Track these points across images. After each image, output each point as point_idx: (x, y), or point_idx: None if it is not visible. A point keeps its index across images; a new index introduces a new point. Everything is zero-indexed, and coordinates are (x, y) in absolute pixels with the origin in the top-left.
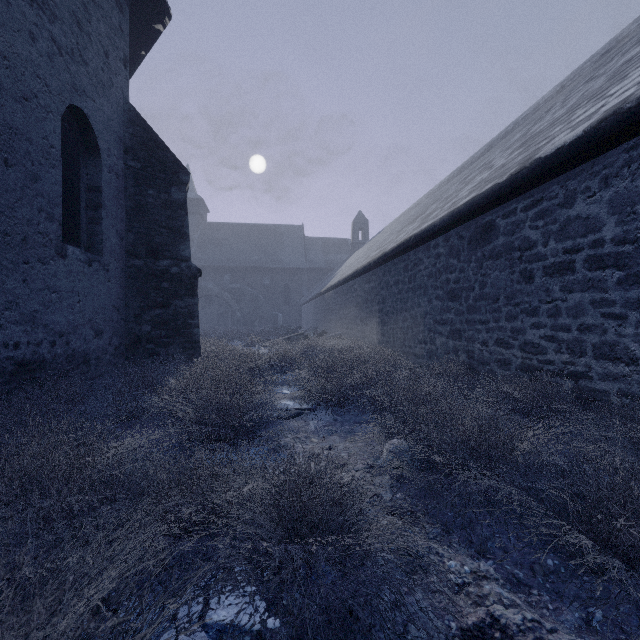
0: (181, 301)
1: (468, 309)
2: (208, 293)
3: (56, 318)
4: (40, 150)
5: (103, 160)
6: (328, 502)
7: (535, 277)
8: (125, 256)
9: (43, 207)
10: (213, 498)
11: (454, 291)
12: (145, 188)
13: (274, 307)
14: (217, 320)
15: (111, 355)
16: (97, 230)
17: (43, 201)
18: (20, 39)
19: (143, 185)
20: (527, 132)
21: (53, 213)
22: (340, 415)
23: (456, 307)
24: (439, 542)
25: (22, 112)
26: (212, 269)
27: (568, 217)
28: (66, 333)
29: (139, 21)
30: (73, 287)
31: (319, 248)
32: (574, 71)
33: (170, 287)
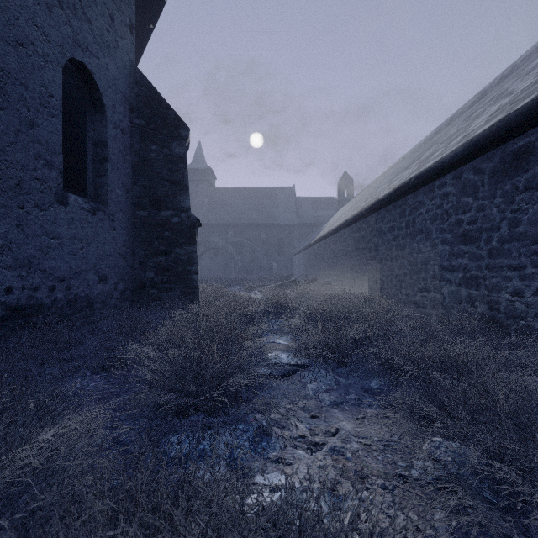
0: (181, 249)
1: (490, 253)
2: (215, 246)
3: (56, 263)
4: (37, 97)
5: (108, 116)
6: None
7: None
8: (131, 207)
9: (41, 154)
10: None
11: (468, 233)
12: (149, 144)
13: (269, 257)
14: (222, 269)
15: (117, 299)
16: (103, 182)
17: (41, 148)
18: None
19: (147, 141)
20: None
21: (52, 161)
22: (342, 376)
23: (471, 251)
24: None
25: (16, 56)
26: (218, 226)
27: None
28: (67, 278)
29: None
30: (75, 234)
31: (308, 206)
32: None
33: (171, 236)
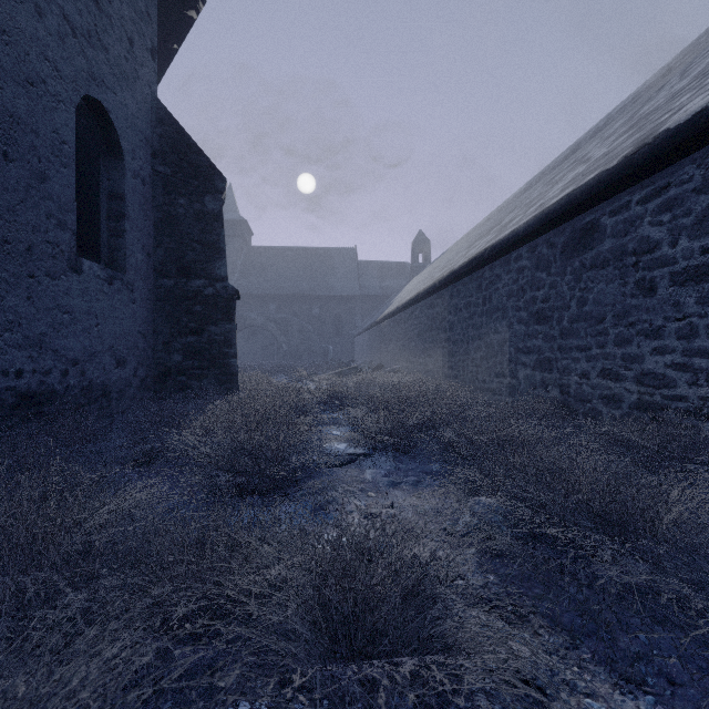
0: (216, 327)
1: (561, 333)
2: (252, 324)
3: (69, 343)
4: (49, 145)
5: (126, 163)
6: (398, 601)
7: (658, 288)
8: (153, 275)
9: (53, 212)
10: (223, 589)
11: (542, 312)
12: (175, 197)
13: (324, 339)
14: (262, 354)
15: (136, 388)
16: (120, 244)
17: (53, 205)
18: (23, 12)
19: (173, 193)
20: (634, 115)
21: (65, 220)
22: (403, 462)
23: (545, 331)
24: (570, 666)
25: (26, 98)
26: (256, 297)
27: (708, 205)
28: (81, 361)
29: (170, 8)
30: (90, 308)
31: (374, 273)
32: (684, 49)
33: (204, 311)
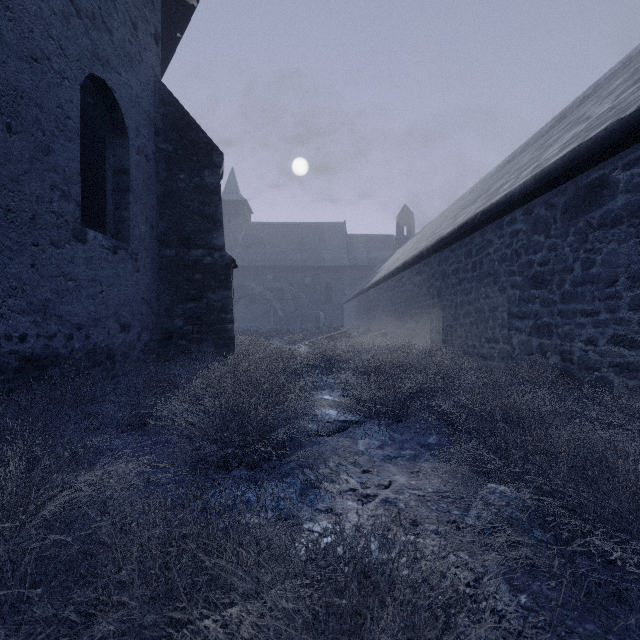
0: (214, 294)
1: (563, 297)
2: (251, 292)
3: (73, 309)
4: (53, 120)
5: (131, 140)
6: None
7: None
8: (156, 246)
9: (57, 184)
10: None
11: (540, 275)
12: (177, 172)
13: (316, 306)
14: (260, 319)
15: (140, 351)
16: (124, 216)
17: (57, 177)
18: None
19: (175, 169)
20: (638, 70)
21: (70, 192)
22: (397, 432)
23: (543, 296)
24: None
25: (30, 74)
26: (255, 269)
27: None
28: (86, 326)
29: None
30: (94, 275)
31: (362, 245)
32: None
33: (203, 279)
